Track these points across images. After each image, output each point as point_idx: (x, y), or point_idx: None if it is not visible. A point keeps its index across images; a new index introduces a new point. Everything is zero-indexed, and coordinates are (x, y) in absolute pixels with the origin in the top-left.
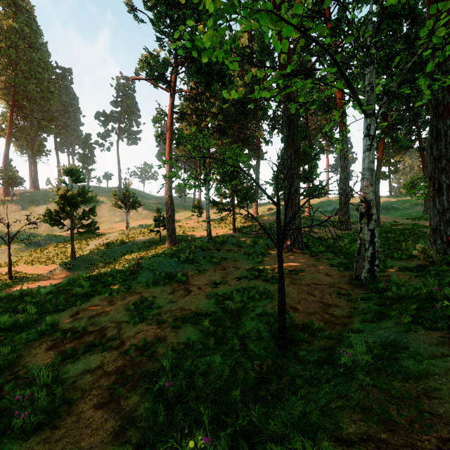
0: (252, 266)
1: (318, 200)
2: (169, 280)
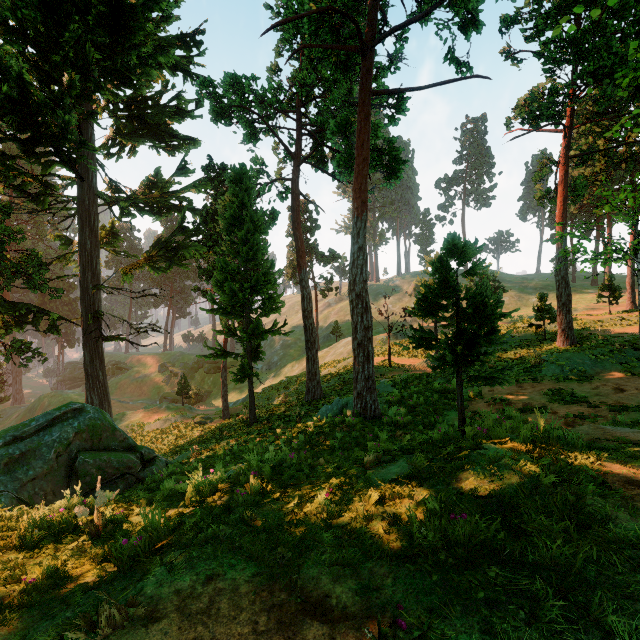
0: None
1: None
2: (584, 378)
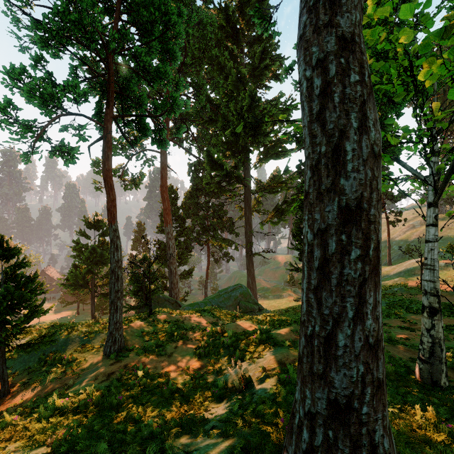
0: None
1: None
2: None
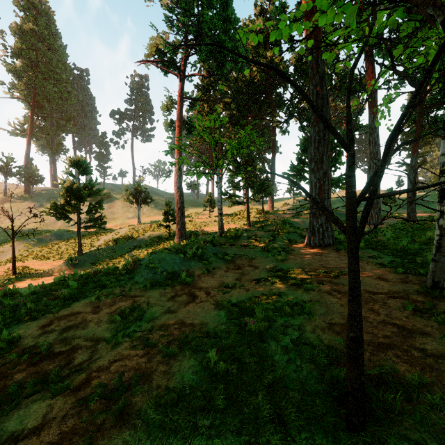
0: (273, 264)
1: (337, 195)
2: (171, 280)
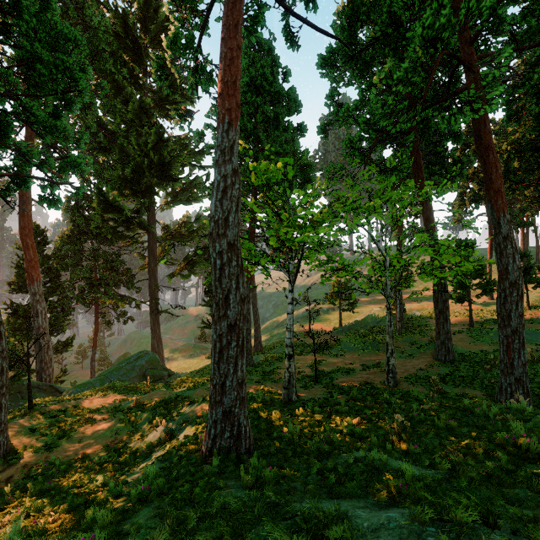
0: (378, 360)
1: None
2: (341, 355)
